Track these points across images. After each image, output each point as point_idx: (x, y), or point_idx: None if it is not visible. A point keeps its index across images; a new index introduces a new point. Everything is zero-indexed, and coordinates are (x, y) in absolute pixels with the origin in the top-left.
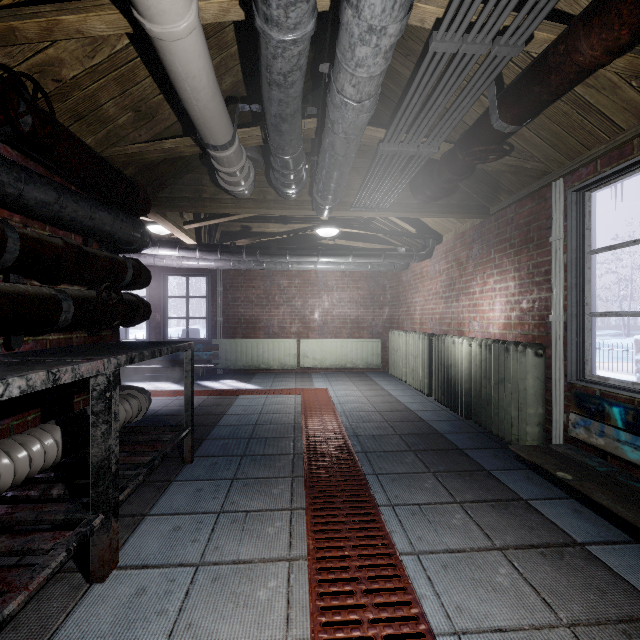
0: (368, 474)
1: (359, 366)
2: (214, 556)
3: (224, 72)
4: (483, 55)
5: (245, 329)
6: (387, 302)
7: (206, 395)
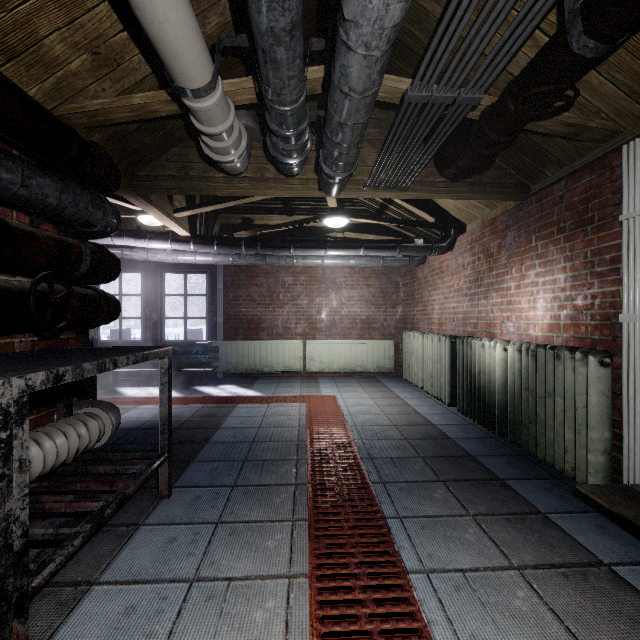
0: (390, 517)
1: (370, 370)
2: None
3: (207, 7)
4: None
5: (247, 330)
6: (400, 301)
7: (201, 403)
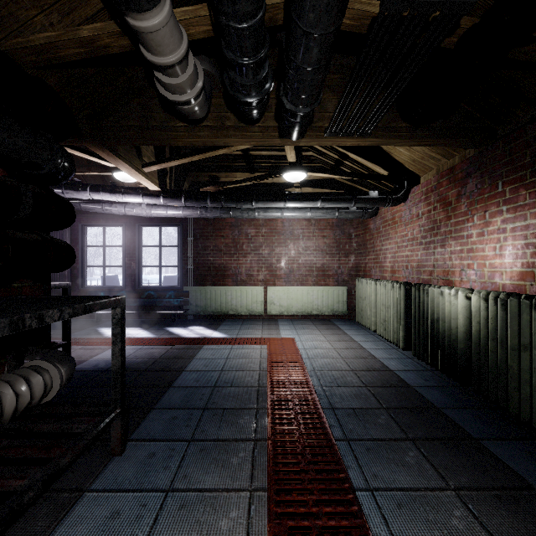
0: (359, 489)
1: (325, 313)
2: None
3: None
4: None
5: (214, 277)
6: (353, 250)
7: (171, 344)
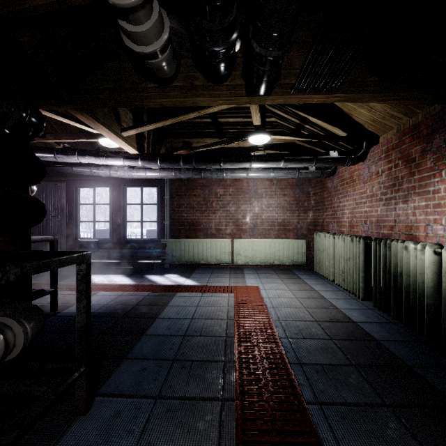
0: None
1: (285, 263)
2: None
3: None
4: None
5: (188, 230)
6: (311, 207)
7: (148, 291)
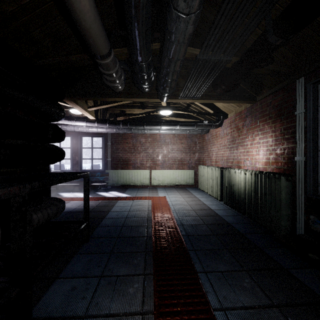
0: (190, 250)
1: (182, 184)
2: (94, 310)
3: (106, 16)
4: (259, 1)
5: (122, 164)
6: (197, 150)
7: (101, 200)
